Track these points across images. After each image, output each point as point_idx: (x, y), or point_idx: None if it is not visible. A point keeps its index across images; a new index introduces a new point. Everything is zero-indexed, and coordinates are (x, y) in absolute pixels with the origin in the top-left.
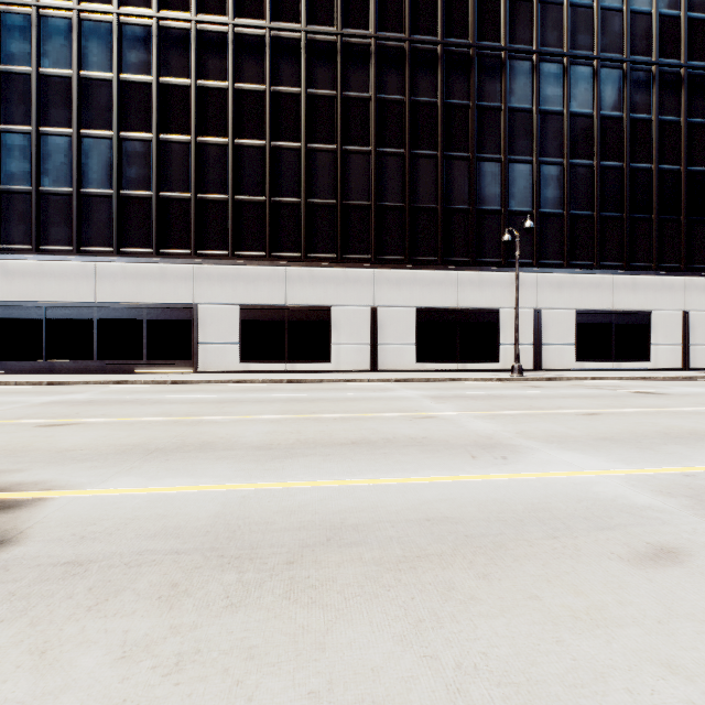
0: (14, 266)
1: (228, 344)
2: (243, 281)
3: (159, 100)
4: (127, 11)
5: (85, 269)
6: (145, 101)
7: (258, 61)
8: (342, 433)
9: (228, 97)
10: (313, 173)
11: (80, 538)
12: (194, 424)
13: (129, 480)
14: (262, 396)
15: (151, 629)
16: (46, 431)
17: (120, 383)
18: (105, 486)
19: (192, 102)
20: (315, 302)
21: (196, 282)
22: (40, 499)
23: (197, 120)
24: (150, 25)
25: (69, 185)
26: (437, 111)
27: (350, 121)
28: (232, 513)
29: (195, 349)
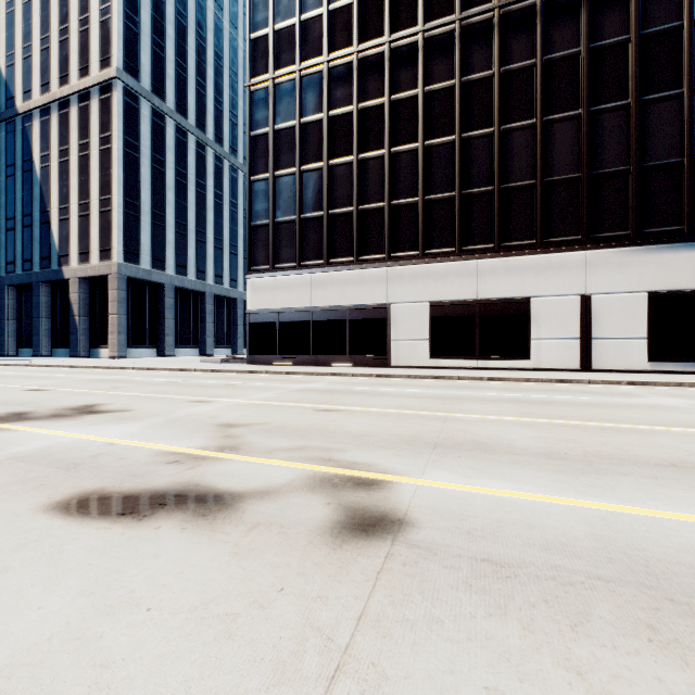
0: (259, 282)
1: (418, 340)
2: (433, 278)
3: (358, 125)
4: (334, 56)
5: (304, 280)
6: (348, 129)
7: (447, 57)
8: (637, 449)
9: (418, 103)
10: (507, 156)
11: (467, 532)
12: (442, 420)
13: (446, 475)
14: (477, 394)
15: (692, 688)
16: (325, 415)
17: (335, 375)
18: (429, 477)
19: (386, 118)
20: (510, 294)
21: (389, 283)
22: (387, 482)
23: (390, 133)
24: (351, 61)
25: (293, 214)
26: (683, 36)
27: (553, 87)
28: (614, 539)
29: (389, 345)
